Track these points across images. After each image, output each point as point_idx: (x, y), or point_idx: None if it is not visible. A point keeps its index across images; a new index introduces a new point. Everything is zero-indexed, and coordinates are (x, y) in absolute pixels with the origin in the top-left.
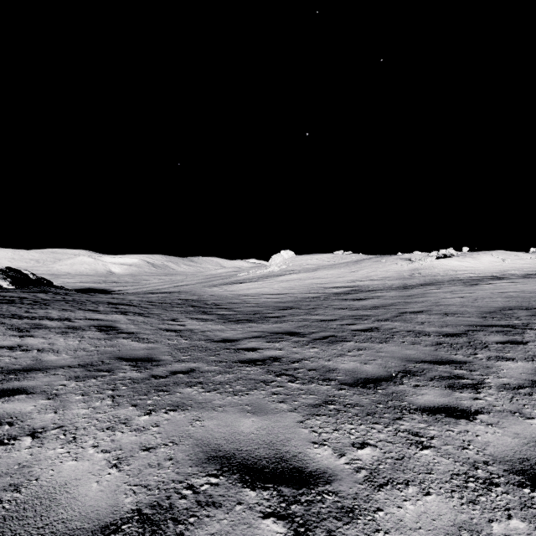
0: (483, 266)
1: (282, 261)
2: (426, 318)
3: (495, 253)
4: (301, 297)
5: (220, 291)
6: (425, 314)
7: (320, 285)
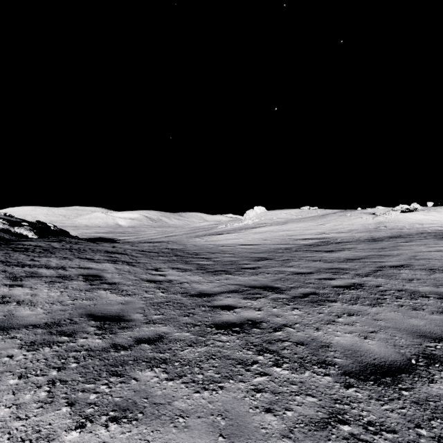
0: None
1: (255, 216)
2: (412, 274)
3: None
4: (273, 248)
5: (202, 242)
6: (408, 269)
7: (290, 236)
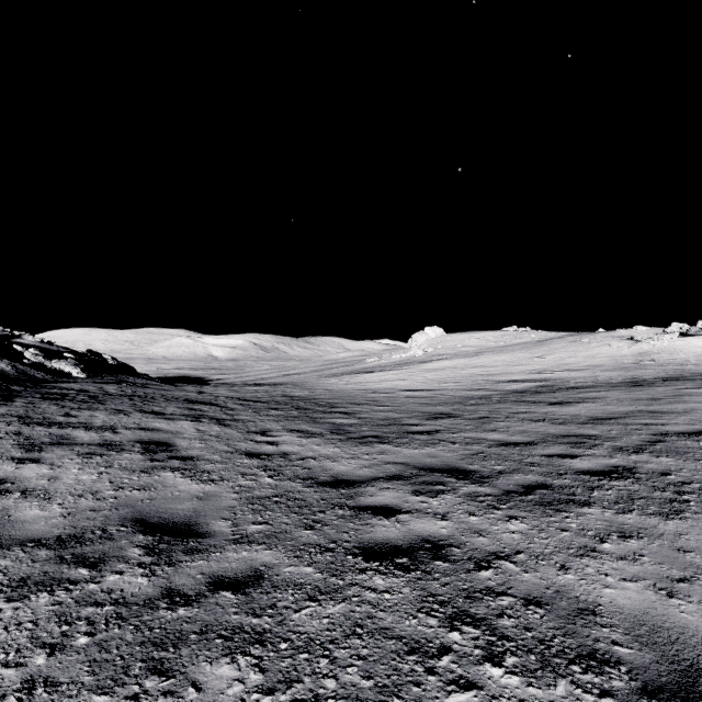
0: None
1: (427, 342)
2: None
3: None
4: (460, 397)
5: (340, 384)
6: None
7: (487, 377)
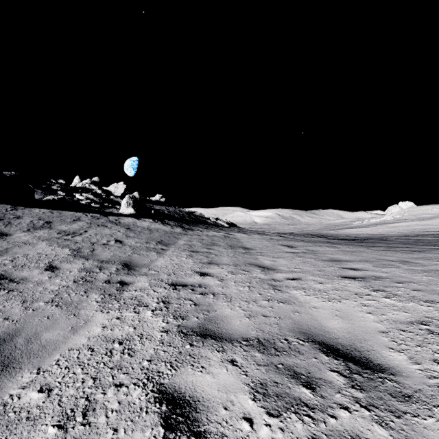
0: None
1: (397, 212)
2: None
3: None
4: (392, 235)
5: (334, 232)
6: None
7: (422, 229)
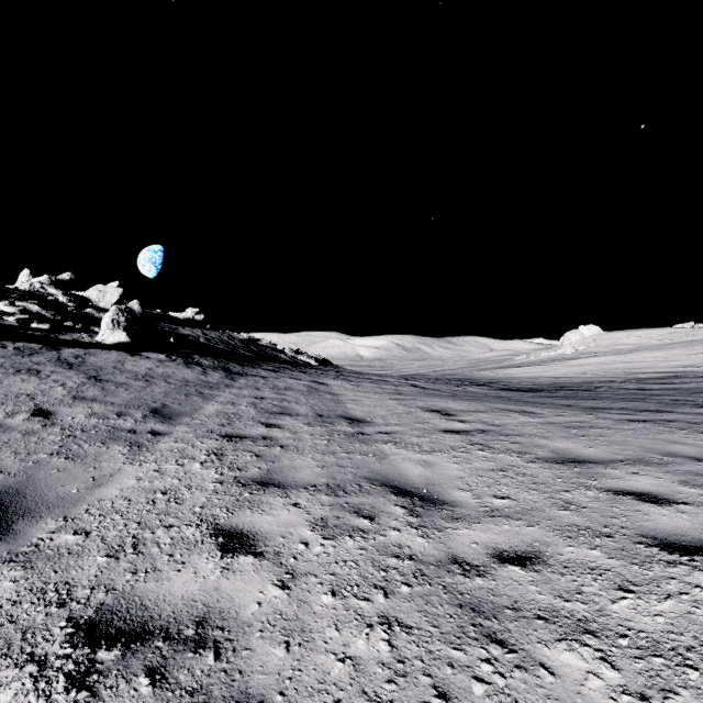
0: None
1: (579, 341)
2: None
3: None
4: (589, 380)
5: (491, 375)
6: None
7: (627, 370)
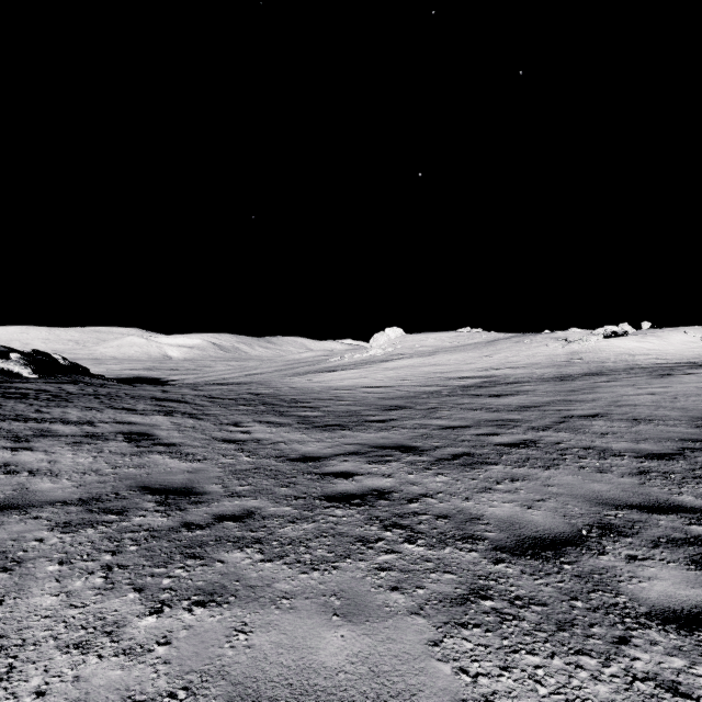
0: (673, 349)
1: (387, 342)
2: (607, 427)
3: (690, 330)
4: (414, 392)
5: (304, 383)
6: (604, 420)
7: (440, 374)
